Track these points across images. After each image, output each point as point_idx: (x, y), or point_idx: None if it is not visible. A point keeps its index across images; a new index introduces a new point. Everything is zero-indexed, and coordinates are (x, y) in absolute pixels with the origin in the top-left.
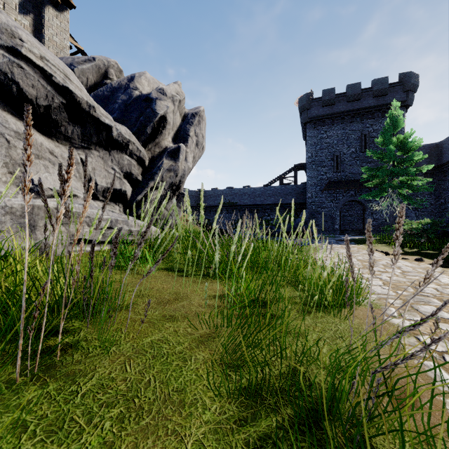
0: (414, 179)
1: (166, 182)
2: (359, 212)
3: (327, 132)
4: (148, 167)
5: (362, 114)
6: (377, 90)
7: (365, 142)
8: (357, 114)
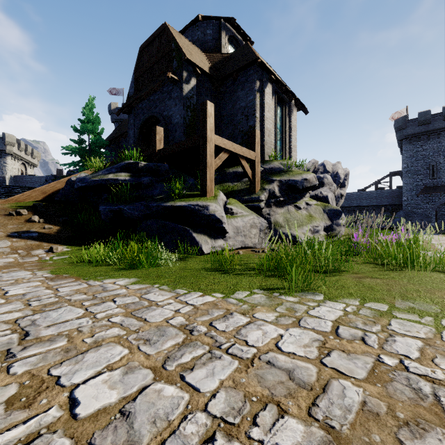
0: None
1: (339, 206)
2: None
3: (422, 146)
4: None
5: None
6: None
7: None
8: None
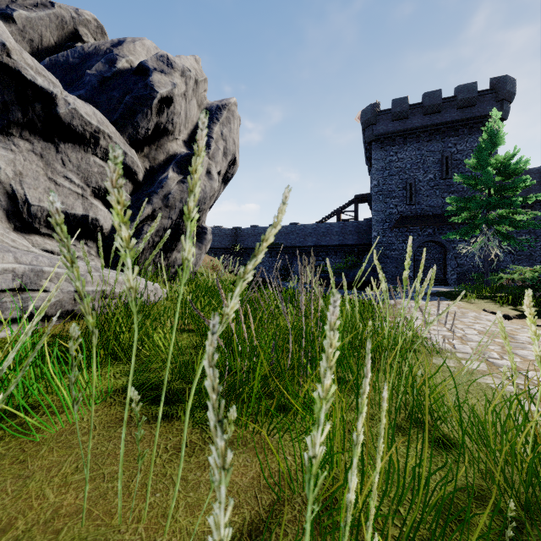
0: (517, 213)
1: (174, 207)
2: (437, 256)
3: (398, 153)
4: (144, 183)
5: (443, 131)
6: (462, 99)
7: (447, 166)
8: (436, 131)
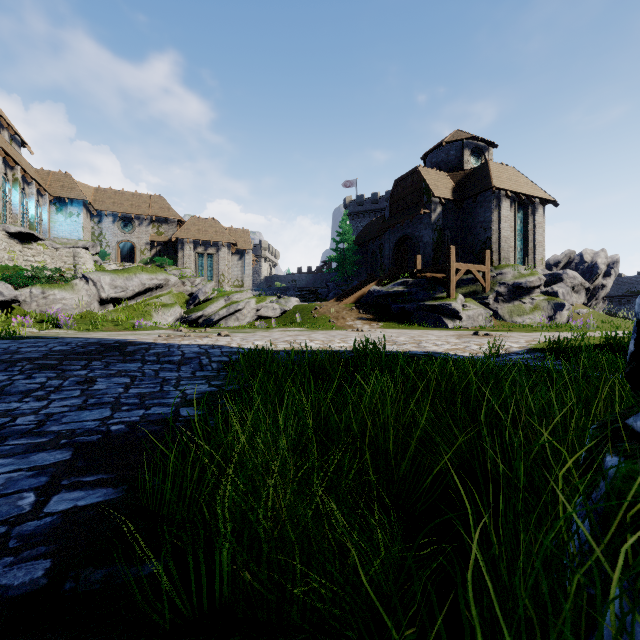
0: None
1: (600, 297)
2: None
3: None
4: (591, 292)
5: None
6: None
7: None
8: None
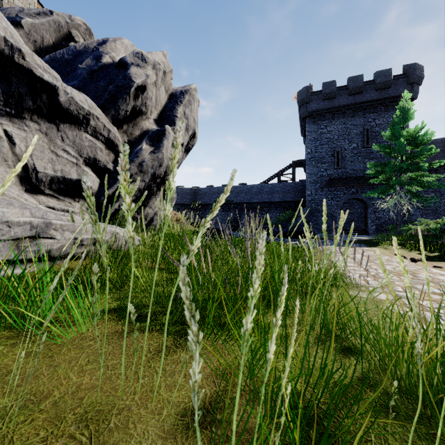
0: (424, 175)
1: (147, 172)
2: (359, 211)
3: (327, 127)
4: None
5: (364, 108)
6: (380, 82)
7: (368, 137)
8: (359, 108)
